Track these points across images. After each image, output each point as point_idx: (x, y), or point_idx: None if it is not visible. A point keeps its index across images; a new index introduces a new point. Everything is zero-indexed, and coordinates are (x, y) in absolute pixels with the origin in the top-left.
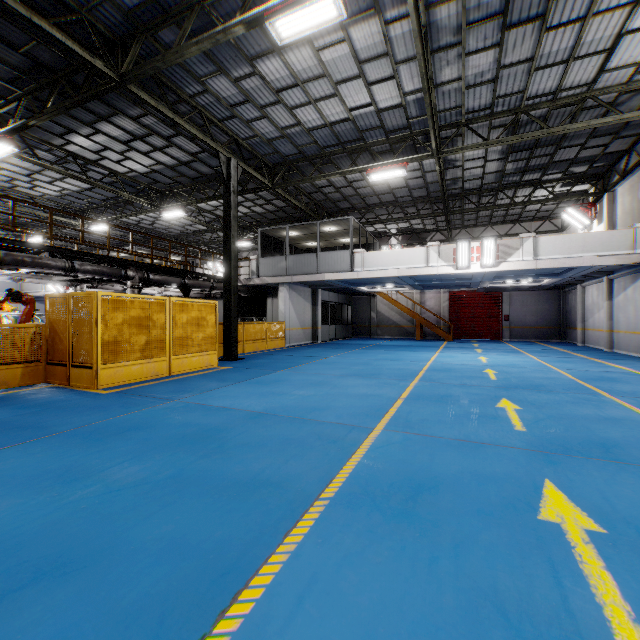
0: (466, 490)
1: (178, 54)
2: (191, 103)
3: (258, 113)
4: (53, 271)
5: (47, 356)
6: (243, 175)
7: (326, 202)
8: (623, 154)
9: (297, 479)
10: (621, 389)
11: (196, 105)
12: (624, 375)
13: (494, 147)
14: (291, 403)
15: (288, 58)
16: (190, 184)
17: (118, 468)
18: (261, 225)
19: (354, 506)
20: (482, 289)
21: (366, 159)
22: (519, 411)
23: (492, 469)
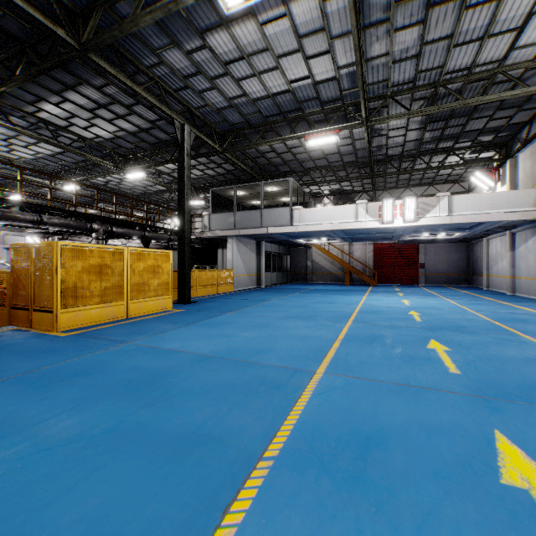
0: (416, 445)
1: (133, 24)
2: (148, 74)
3: (209, 84)
4: (23, 224)
5: (12, 301)
6: (196, 141)
7: (269, 166)
8: (525, 125)
9: (240, 433)
10: (534, 330)
11: (153, 76)
12: (532, 316)
13: (415, 118)
14: (236, 345)
15: (235, 32)
16: (150, 149)
17: (54, 420)
18: (213, 186)
19: (300, 468)
20: (402, 241)
21: (304, 128)
22: (449, 352)
23: (438, 418)
